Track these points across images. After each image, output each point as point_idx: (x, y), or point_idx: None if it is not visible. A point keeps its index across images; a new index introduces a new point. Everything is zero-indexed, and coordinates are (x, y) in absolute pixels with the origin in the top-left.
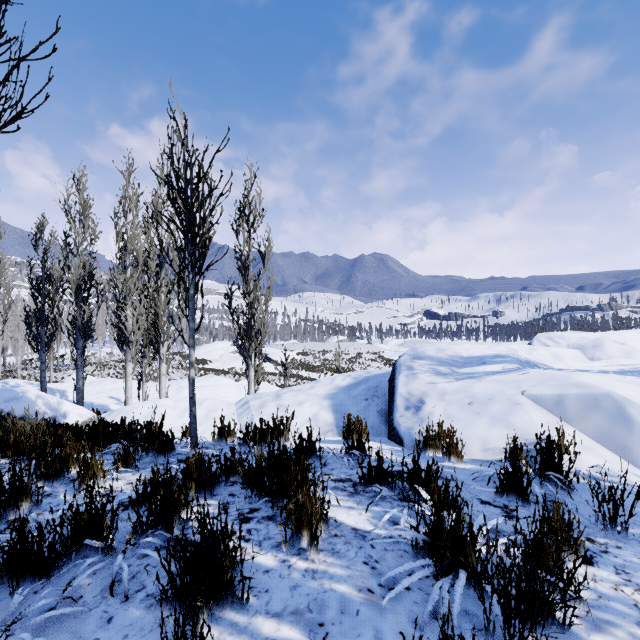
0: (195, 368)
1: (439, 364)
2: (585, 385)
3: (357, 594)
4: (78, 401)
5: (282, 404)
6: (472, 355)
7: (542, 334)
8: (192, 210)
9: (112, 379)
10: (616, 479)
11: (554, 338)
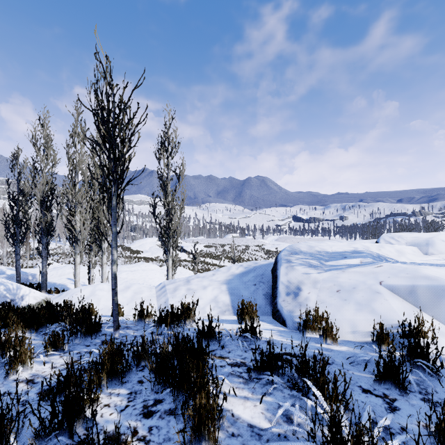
0: (131, 257)
1: (311, 258)
2: (432, 278)
3: None
4: (42, 282)
5: (191, 288)
6: (335, 251)
7: (386, 234)
8: (113, 135)
9: (70, 265)
10: None
11: (395, 237)
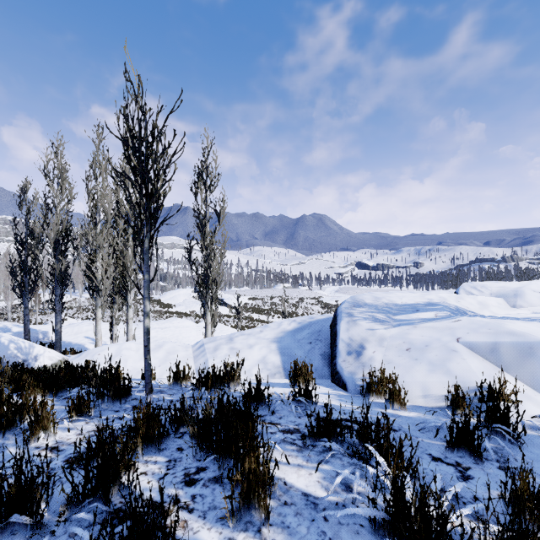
0: (161, 311)
1: (376, 311)
2: (518, 333)
3: None
4: (56, 341)
5: (234, 347)
6: (406, 303)
7: (466, 284)
8: (146, 167)
9: (88, 321)
10: None
11: (478, 287)
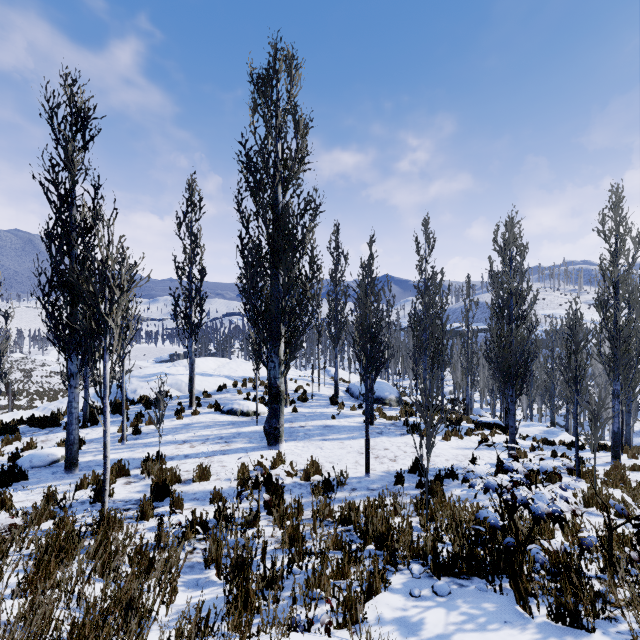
0: None
1: (140, 378)
2: (177, 379)
3: (137, 409)
4: None
5: None
6: (151, 373)
7: (176, 362)
8: None
9: None
10: (177, 395)
11: (180, 363)
